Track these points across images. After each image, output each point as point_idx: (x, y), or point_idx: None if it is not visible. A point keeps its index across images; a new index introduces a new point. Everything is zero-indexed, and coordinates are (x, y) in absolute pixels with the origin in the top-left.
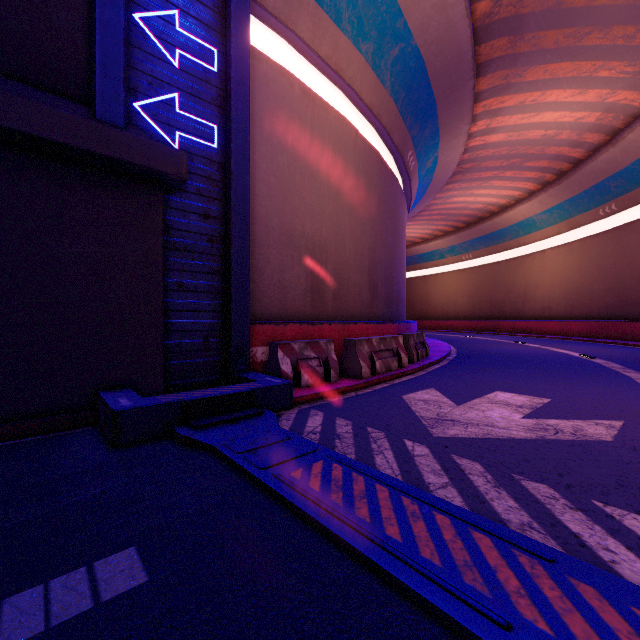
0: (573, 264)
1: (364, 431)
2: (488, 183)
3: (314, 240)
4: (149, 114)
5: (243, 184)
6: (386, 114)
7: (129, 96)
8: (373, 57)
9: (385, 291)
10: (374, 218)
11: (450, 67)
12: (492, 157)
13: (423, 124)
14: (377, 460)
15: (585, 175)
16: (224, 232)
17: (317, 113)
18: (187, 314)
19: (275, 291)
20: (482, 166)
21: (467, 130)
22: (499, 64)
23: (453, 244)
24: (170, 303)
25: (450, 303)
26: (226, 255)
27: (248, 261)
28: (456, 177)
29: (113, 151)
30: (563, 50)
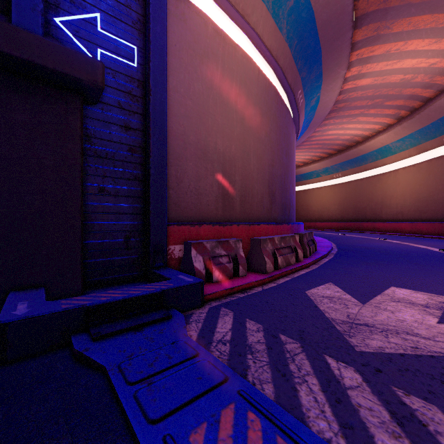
0: (421, 179)
1: (277, 340)
2: (355, 119)
3: (224, 155)
4: (71, 30)
5: (161, 100)
6: (282, 57)
7: (50, 11)
8: (273, 6)
9: (281, 199)
10: (272, 140)
11: (334, 18)
12: (360, 98)
13: (310, 68)
14: (302, 396)
15: (433, 110)
16: (144, 143)
17: (227, 50)
18: (108, 216)
19: (191, 197)
20: (352, 105)
21: (343, 74)
22: (372, 17)
23: (327, 166)
24: (92, 206)
25: (324, 209)
26: (145, 163)
27: (165, 169)
28: (332, 114)
29: (23, 52)
30: (426, 4)
